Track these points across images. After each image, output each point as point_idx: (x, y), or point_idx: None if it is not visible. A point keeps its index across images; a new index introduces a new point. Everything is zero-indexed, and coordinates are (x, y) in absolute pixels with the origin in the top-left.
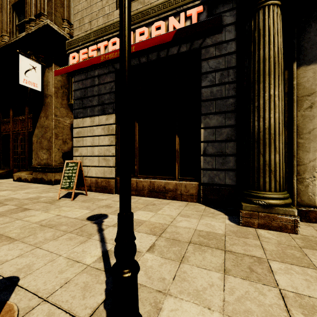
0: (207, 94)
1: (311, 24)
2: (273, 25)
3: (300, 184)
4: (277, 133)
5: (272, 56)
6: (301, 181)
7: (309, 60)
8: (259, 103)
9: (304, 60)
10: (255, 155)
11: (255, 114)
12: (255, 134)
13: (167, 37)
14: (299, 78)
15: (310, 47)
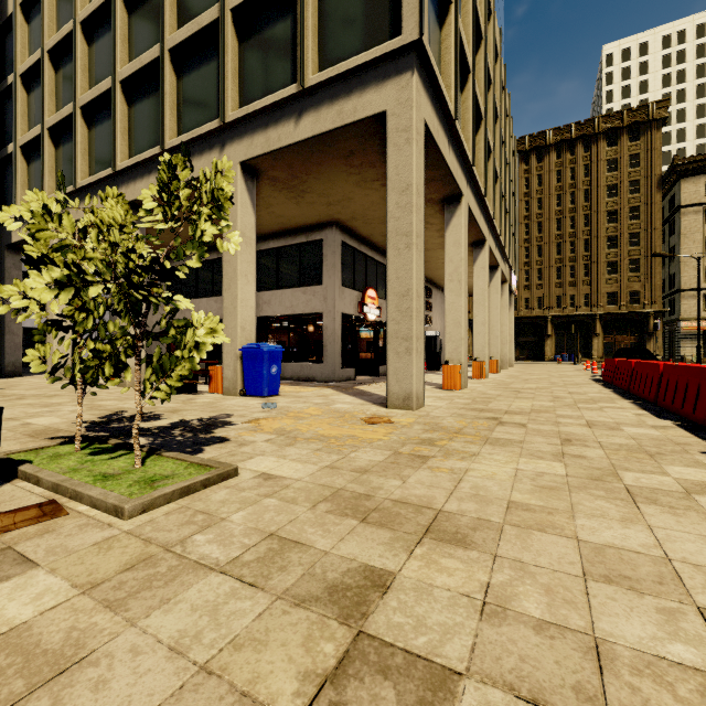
0: None
1: None
2: None
3: None
4: None
5: None
6: None
7: None
8: None
9: None
10: None
11: None
12: None
13: None
14: None
15: None
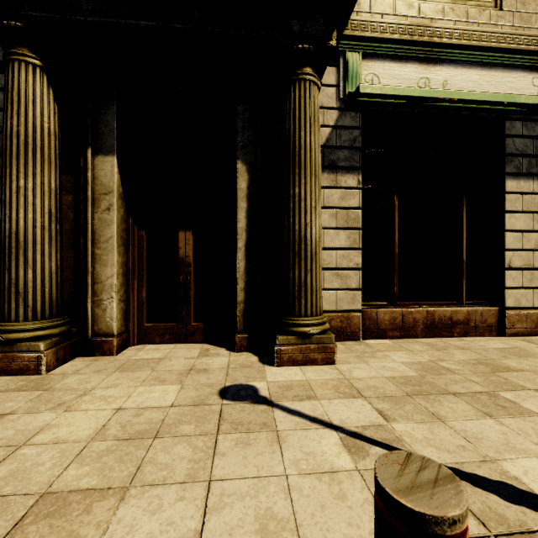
0: None
1: (110, 104)
2: (26, 91)
3: (98, 307)
4: (30, 241)
5: (23, 134)
6: (99, 303)
7: (108, 149)
8: (6, 196)
9: (102, 147)
10: (2, 271)
11: (2, 211)
12: (2, 240)
13: None
14: (97, 169)
15: (108, 133)
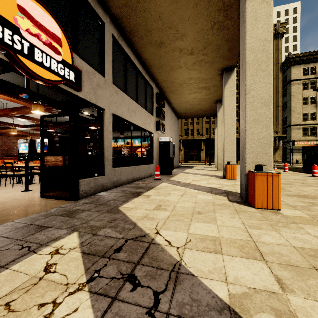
0: (317, 151)
1: None
2: None
3: None
4: None
5: None
6: None
7: None
8: None
9: None
10: None
11: None
12: None
13: (315, 145)
14: None
15: None
